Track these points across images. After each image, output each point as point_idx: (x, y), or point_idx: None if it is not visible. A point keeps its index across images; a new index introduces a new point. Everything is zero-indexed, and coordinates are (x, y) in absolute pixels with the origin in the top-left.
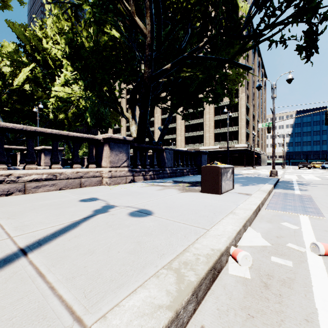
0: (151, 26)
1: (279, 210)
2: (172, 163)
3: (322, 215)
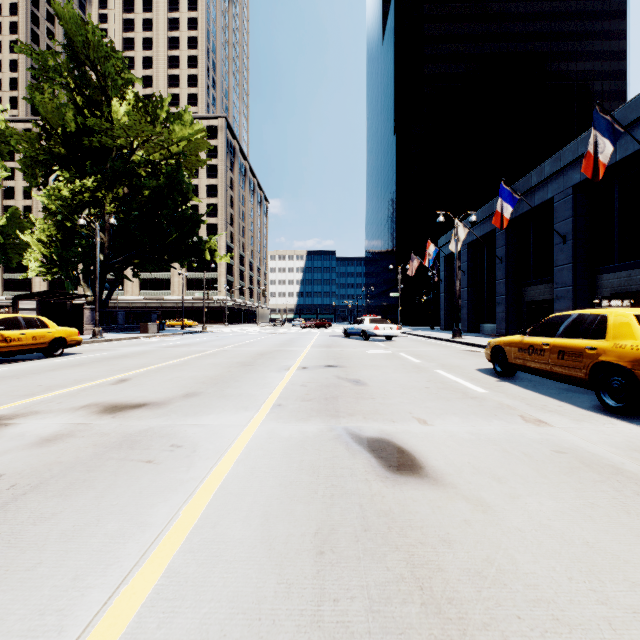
0: (110, 238)
1: (164, 336)
2: (124, 322)
3: (174, 336)
